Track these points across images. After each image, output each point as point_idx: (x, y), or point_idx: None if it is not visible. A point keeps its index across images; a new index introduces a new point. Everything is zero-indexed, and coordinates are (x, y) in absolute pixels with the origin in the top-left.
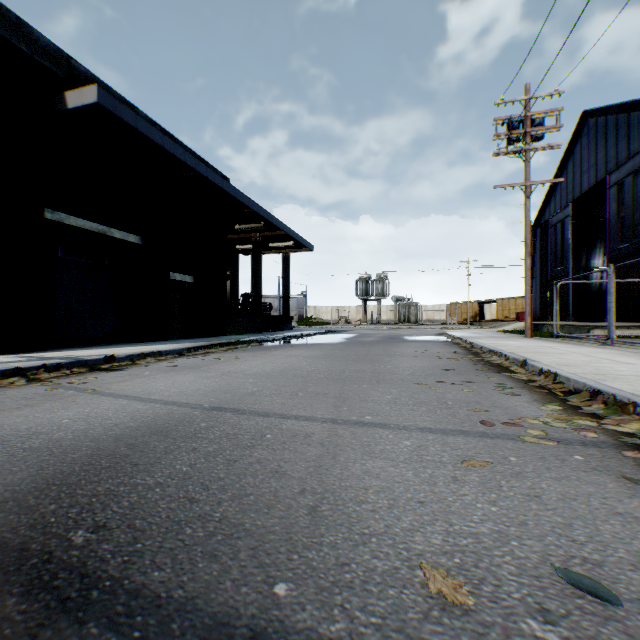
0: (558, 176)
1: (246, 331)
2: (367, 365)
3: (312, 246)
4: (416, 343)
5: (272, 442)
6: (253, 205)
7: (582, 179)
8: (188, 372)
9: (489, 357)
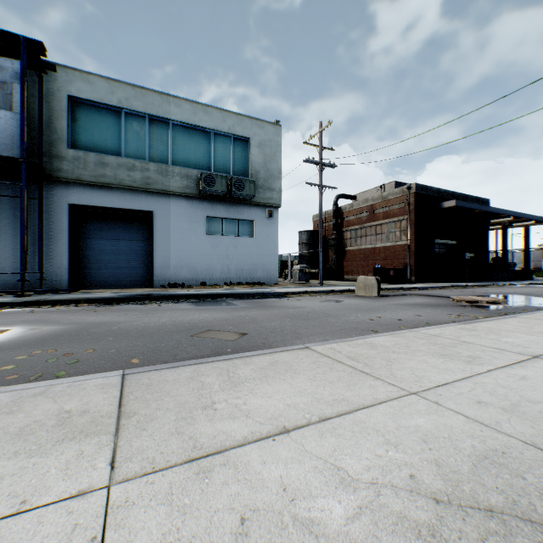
0: None
1: (497, 280)
2: None
3: None
4: None
5: (542, 295)
6: (506, 212)
7: None
8: (500, 289)
9: None
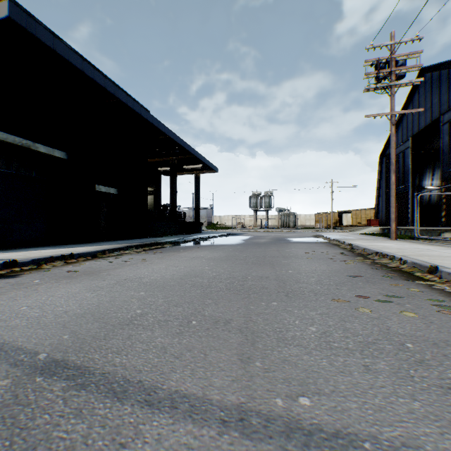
0: (400, 118)
1: (164, 234)
2: (268, 269)
3: (217, 168)
4: (302, 244)
5: None
6: (168, 132)
7: (420, 119)
8: (81, 280)
9: (378, 259)
